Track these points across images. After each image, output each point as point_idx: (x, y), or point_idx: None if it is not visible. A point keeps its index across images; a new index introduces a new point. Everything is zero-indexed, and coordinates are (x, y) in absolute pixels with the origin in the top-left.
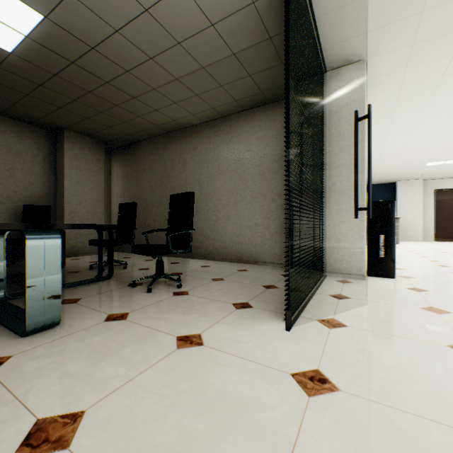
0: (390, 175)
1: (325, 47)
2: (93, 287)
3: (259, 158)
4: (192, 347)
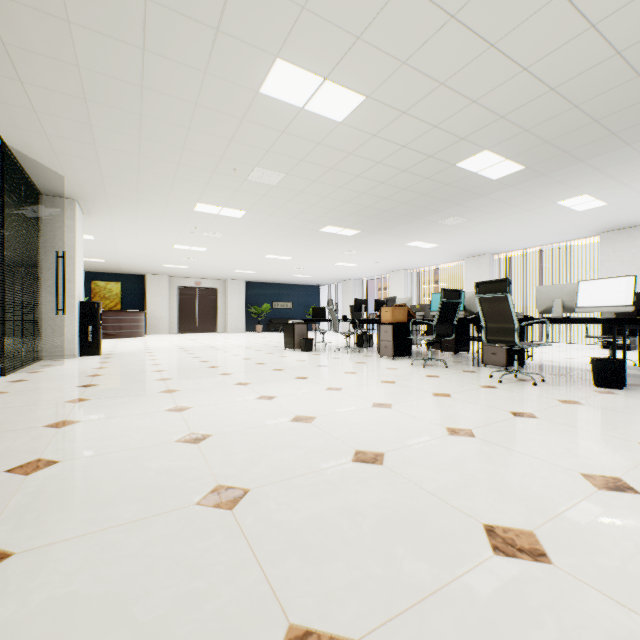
0: (137, 269)
1: (40, 185)
2: None
3: None
4: None
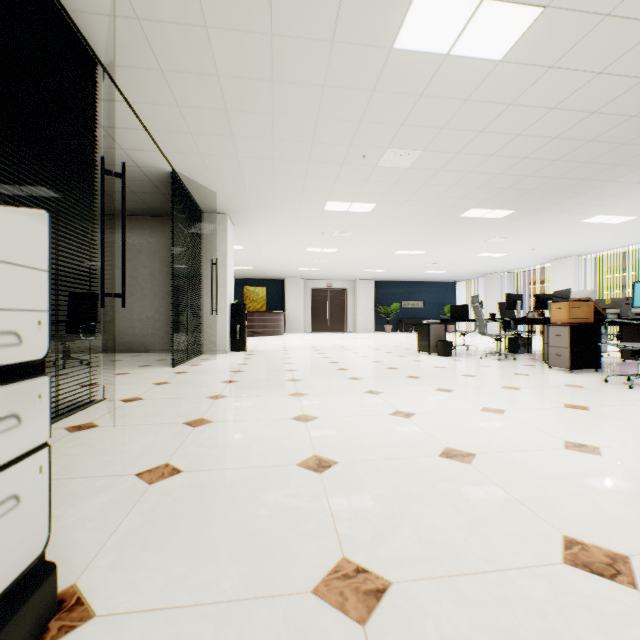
0: (278, 274)
1: (201, 204)
2: None
3: (150, 260)
4: (126, 374)
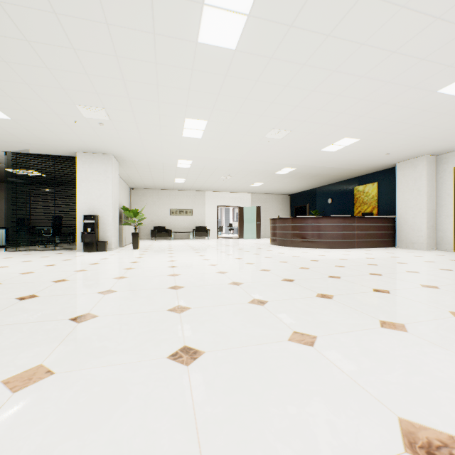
0: (348, 163)
1: (64, 155)
2: (44, 245)
3: None
4: None
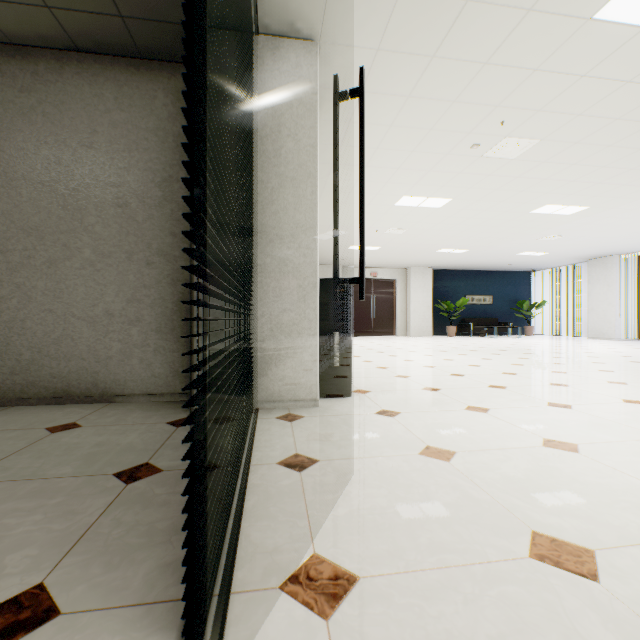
0: None
1: None
2: None
3: (116, 168)
4: None
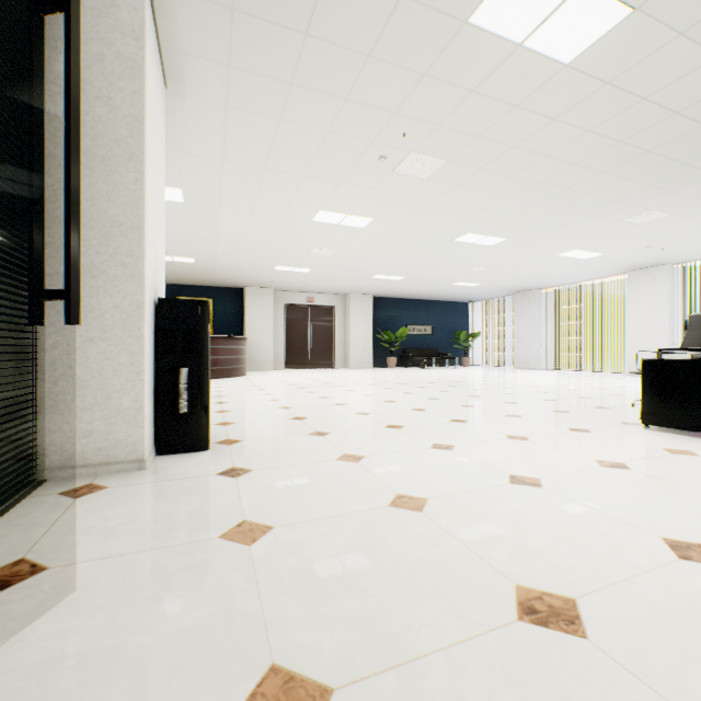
0: (236, 276)
1: None
2: None
3: None
4: None
